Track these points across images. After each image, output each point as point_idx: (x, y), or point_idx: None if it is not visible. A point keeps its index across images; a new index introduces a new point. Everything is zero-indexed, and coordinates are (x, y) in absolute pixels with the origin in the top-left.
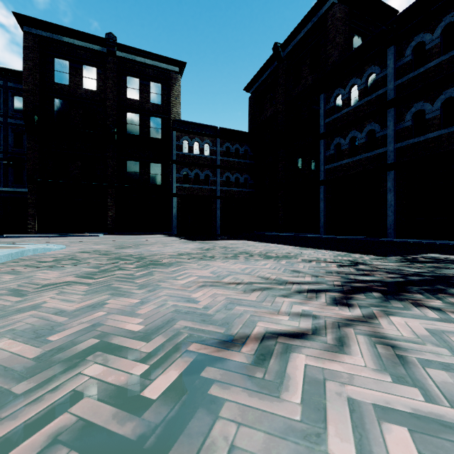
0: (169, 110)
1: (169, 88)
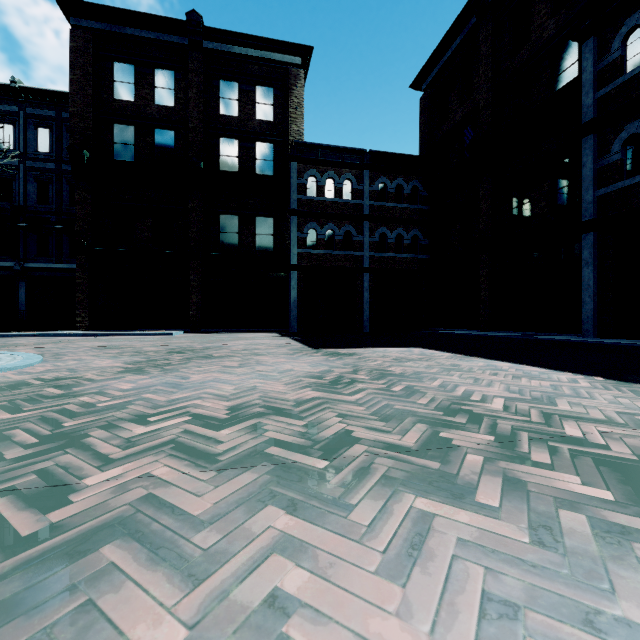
0: (286, 129)
1: (286, 93)
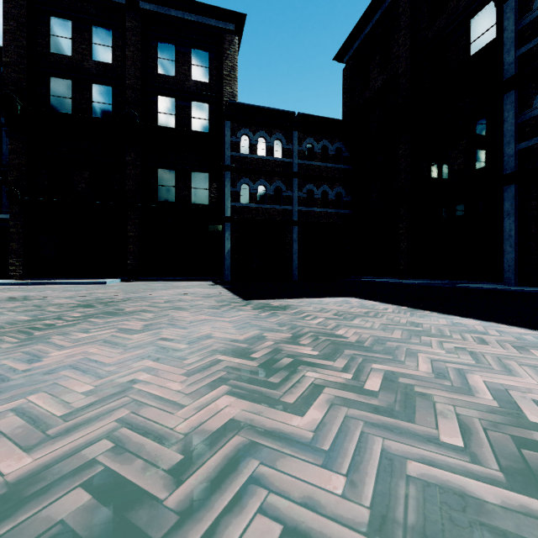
0: (221, 90)
1: (221, 57)
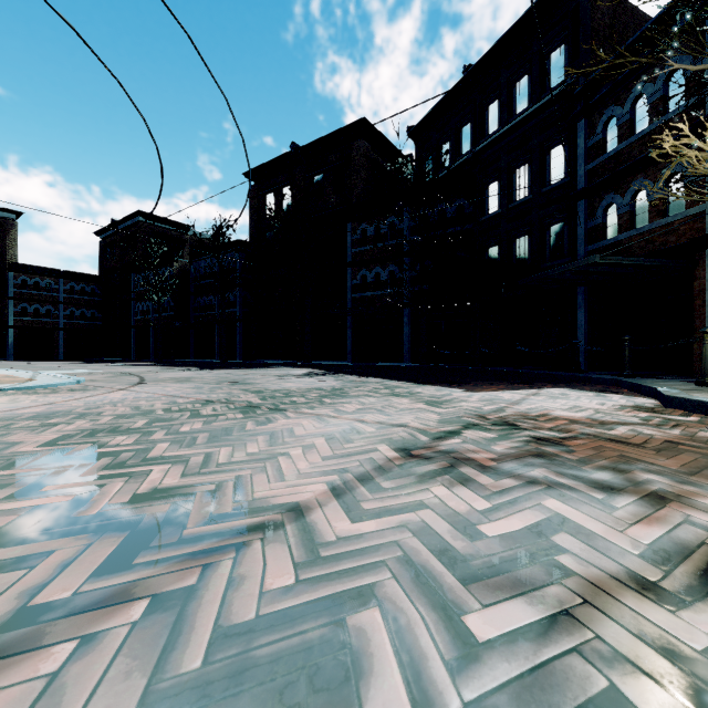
0: (5, 251)
1: (5, 232)
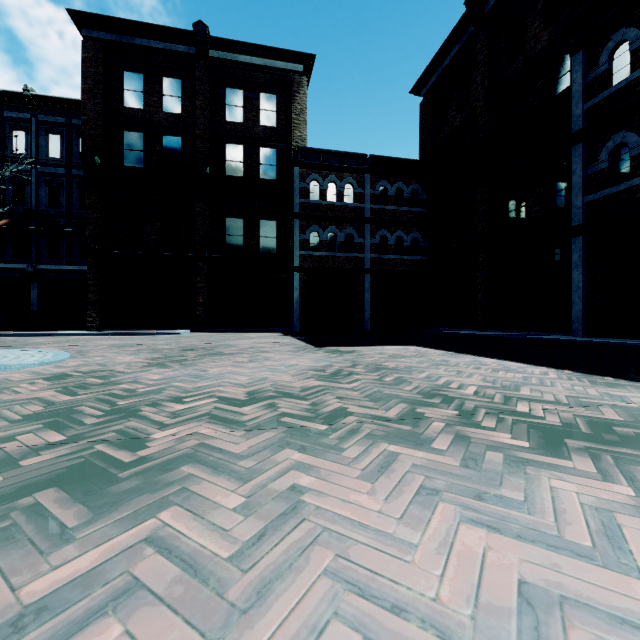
0: (289, 134)
1: (289, 100)
